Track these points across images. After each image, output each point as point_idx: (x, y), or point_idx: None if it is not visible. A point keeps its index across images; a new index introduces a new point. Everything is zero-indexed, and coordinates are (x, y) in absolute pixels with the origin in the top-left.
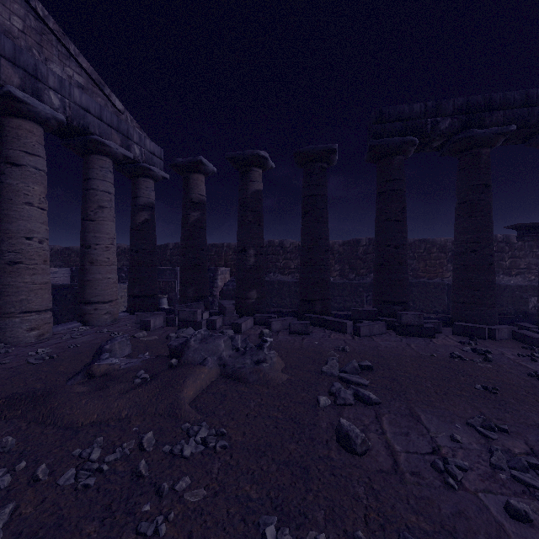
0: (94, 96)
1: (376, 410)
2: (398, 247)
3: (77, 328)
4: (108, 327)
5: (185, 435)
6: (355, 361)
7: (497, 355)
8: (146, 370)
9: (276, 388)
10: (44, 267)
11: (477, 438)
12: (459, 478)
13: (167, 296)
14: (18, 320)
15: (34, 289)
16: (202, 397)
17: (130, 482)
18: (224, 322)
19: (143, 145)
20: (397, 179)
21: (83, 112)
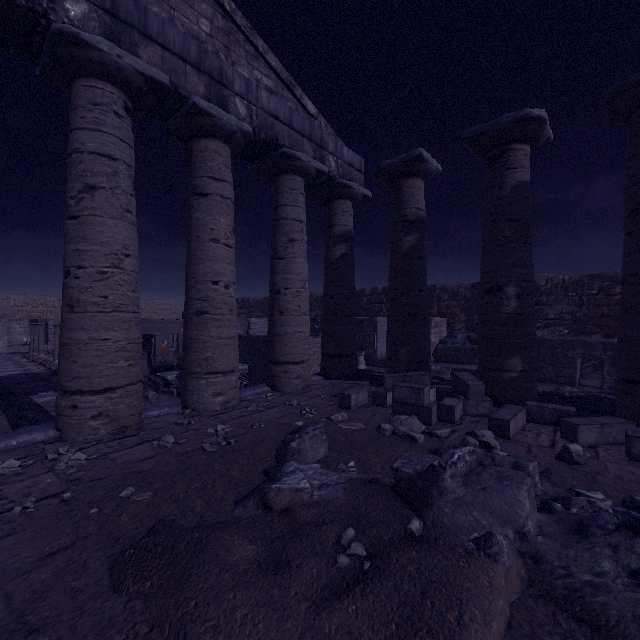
0: (284, 101)
1: None
2: None
3: (265, 395)
4: (298, 396)
5: None
6: None
7: None
8: (356, 528)
9: None
10: (230, 318)
11: None
12: None
13: (364, 353)
14: (204, 382)
15: (219, 345)
16: None
17: None
18: (465, 409)
19: (339, 155)
20: None
21: (271, 120)
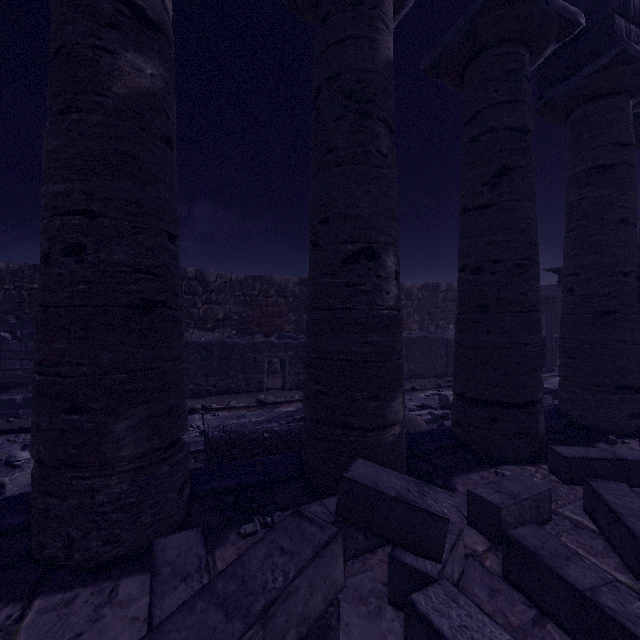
0: None
1: None
2: (638, 277)
3: None
4: None
5: None
6: None
7: None
8: None
9: None
10: None
11: None
12: None
13: None
14: None
15: None
16: None
17: None
18: None
19: None
20: (633, 145)
21: None
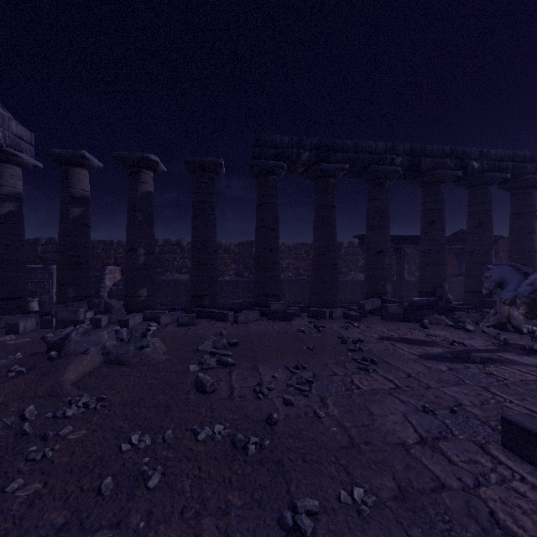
0: None
1: (230, 369)
2: (272, 250)
3: None
4: None
5: (67, 405)
6: (225, 339)
7: (327, 328)
8: (20, 365)
9: (156, 365)
10: None
11: (288, 374)
12: (265, 393)
13: (38, 298)
14: None
15: None
16: (84, 379)
17: (14, 439)
18: (111, 320)
19: (7, 127)
20: (271, 195)
21: None
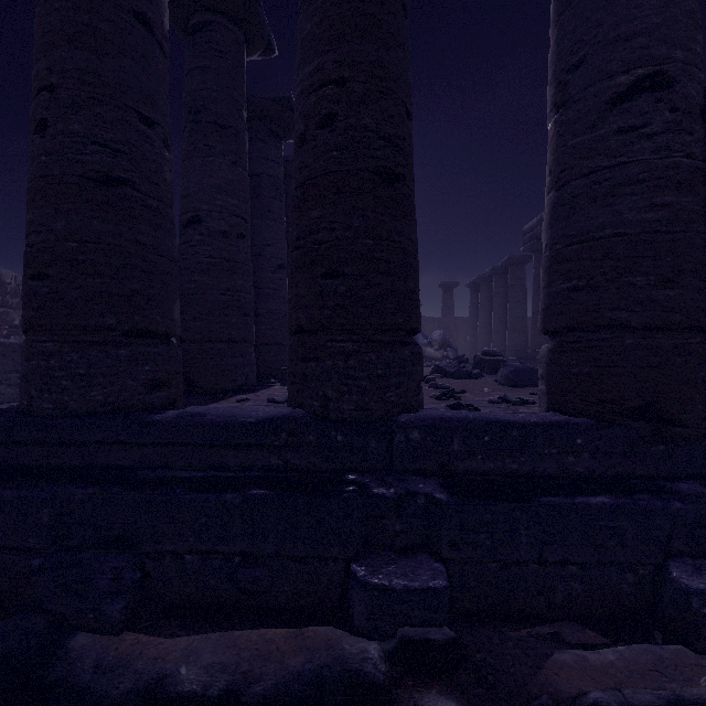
0: None
1: None
2: None
3: None
4: None
5: None
6: None
7: None
8: None
9: None
10: None
11: None
12: None
13: None
14: None
15: None
16: None
17: None
18: None
19: None
20: None
21: None
